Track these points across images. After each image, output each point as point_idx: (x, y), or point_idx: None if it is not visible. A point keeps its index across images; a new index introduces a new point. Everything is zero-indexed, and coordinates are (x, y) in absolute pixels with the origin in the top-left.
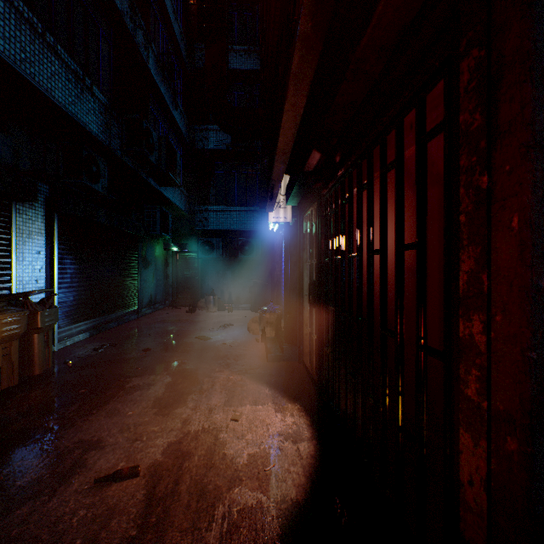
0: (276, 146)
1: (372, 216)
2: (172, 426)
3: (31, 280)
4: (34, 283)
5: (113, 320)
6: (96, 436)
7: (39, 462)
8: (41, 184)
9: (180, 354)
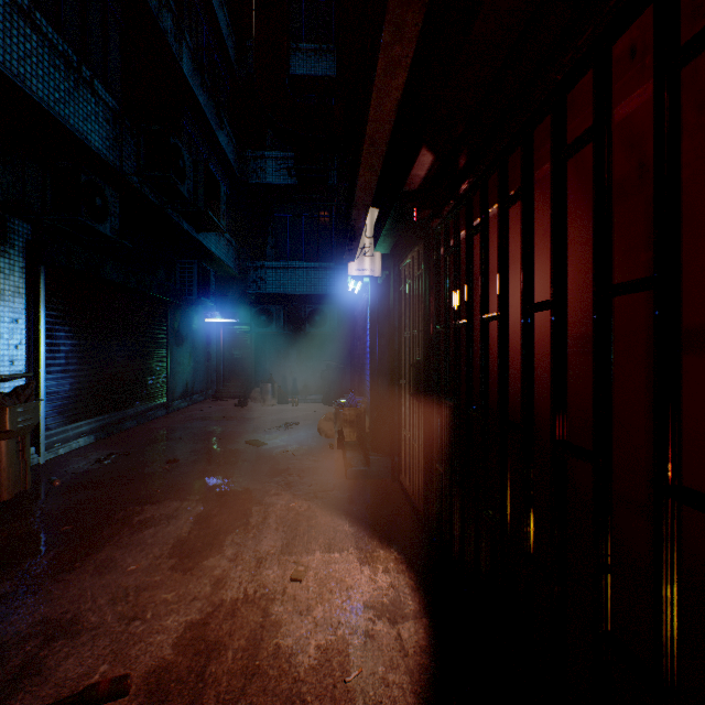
0: (363, 135)
1: (532, 245)
2: (197, 591)
3: (2, 361)
4: (8, 365)
5: (131, 418)
6: (70, 611)
7: None
8: (19, 221)
9: (221, 468)
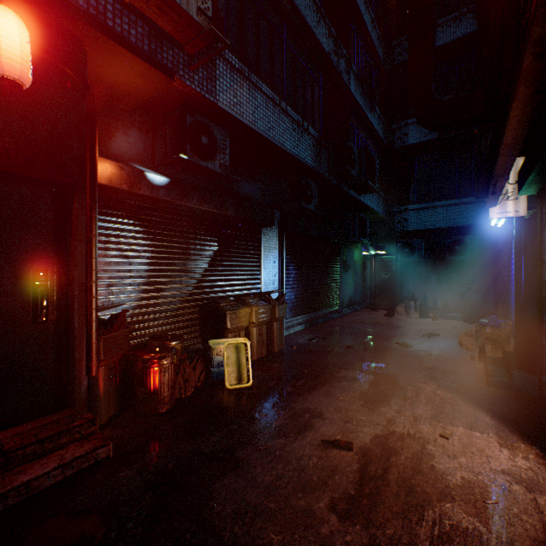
0: (500, 142)
1: None
2: (377, 421)
3: (270, 283)
4: (272, 284)
5: (320, 317)
6: (317, 408)
7: (284, 413)
8: (275, 211)
9: (380, 357)
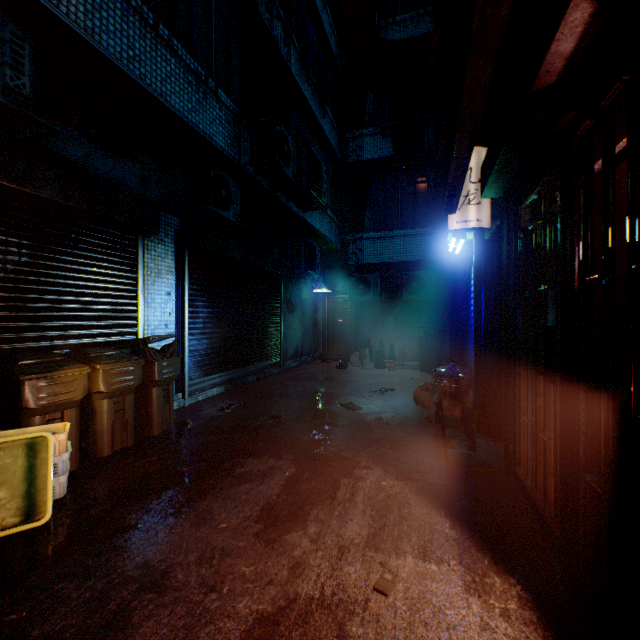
0: None
1: None
2: (273, 572)
3: (160, 325)
4: (163, 328)
5: (251, 374)
6: (165, 560)
7: (79, 594)
8: (171, 216)
9: (316, 429)
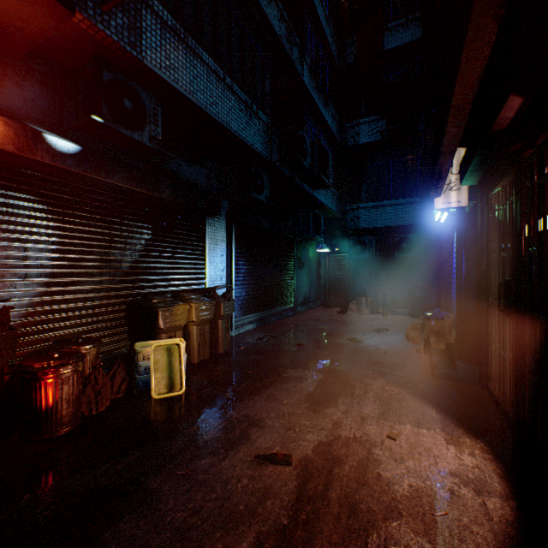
0: (449, 104)
1: None
2: (323, 425)
3: (217, 278)
4: (219, 280)
5: (274, 315)
6: (257, 415)
7: (218, 425)
8: (223, 201)
9: (331, 354)
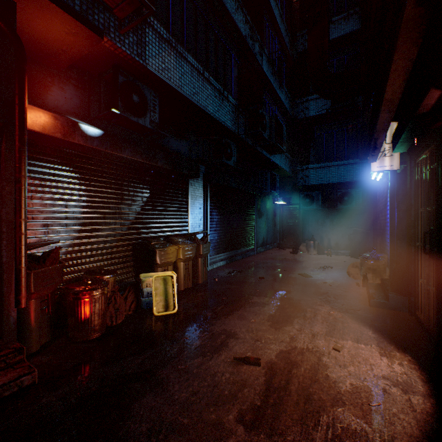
0: (381, 98)
1: None
2: (282, 338)
3: (196, 225)
4: (198, 227)
5: (239, 254)
6: (232, 329)
7: (203, 335)
8: (201, 166)
9: (286, 285)
